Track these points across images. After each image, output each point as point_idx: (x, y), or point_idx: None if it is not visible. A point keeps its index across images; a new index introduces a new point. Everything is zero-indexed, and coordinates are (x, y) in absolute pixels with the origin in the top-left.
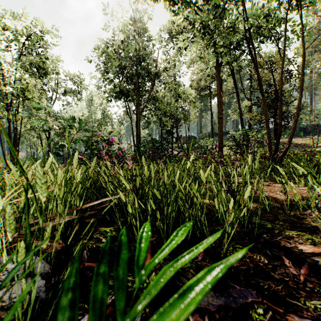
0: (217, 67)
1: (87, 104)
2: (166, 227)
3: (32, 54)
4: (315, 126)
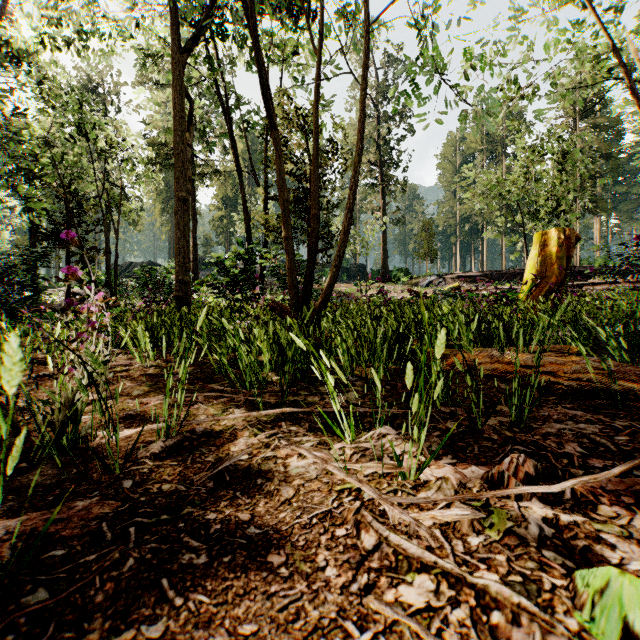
0: (175, 56)
1: None
2: None
3: None
4: (361, 267)
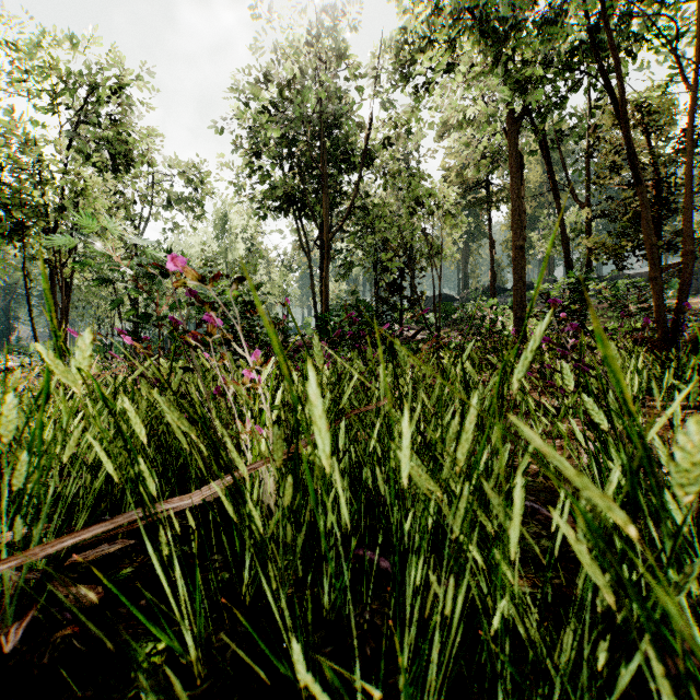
0: (512, 126)
1: (216, 228)
2: None
3: (99, 123)
4: None
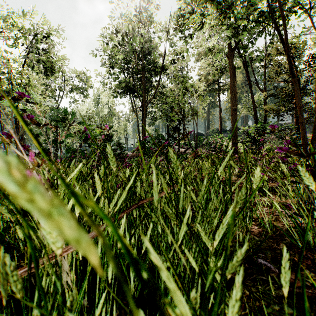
0: (231, 52)
1: (94, 102)
2: None
3: (38, 52)
4: None
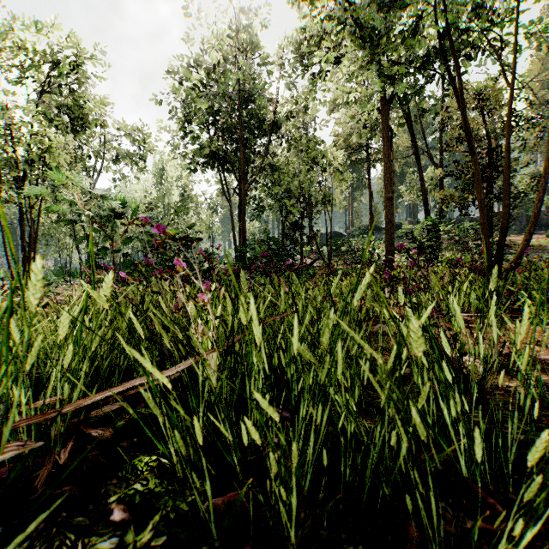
0: (384, 107)
1: (156, 178)
2: (297, 476)
3: (61, 93)
4: None
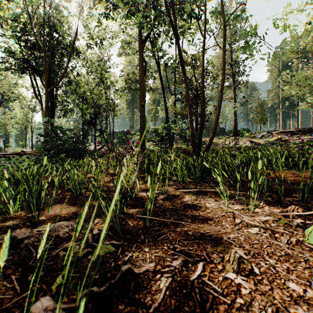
0: (139, 45)
1: None
2: None
3: None
4: (222, 129)
